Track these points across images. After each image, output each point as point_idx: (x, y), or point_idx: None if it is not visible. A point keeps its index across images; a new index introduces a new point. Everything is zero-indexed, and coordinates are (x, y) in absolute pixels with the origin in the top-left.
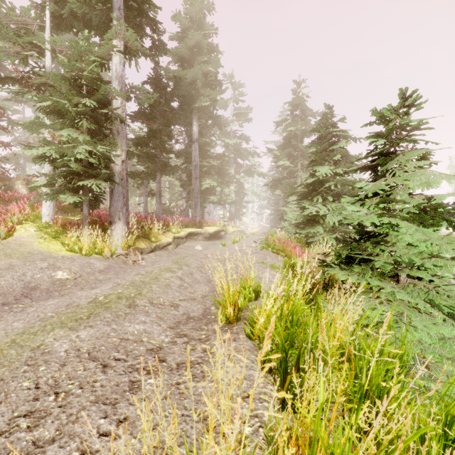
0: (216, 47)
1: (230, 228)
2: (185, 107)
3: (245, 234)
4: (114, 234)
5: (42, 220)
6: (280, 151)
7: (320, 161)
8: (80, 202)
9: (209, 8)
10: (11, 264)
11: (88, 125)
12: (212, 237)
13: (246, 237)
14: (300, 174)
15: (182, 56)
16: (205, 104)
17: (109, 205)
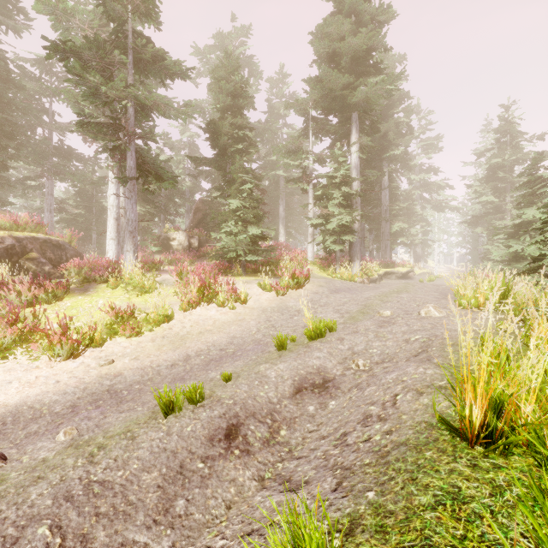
0: (407, 94)
1: (417, 270)
2: (375, 157)
3: (438, 275)
4: (354, 269)
5: (308, 260)
6: (482, 185)
7: (528, 204)
8: (332, 249)
9: (400, 60)
10: (326, 280)
11: (339, 201)
12: (402, 278)
13: (439, 278)
14: (509, 208)
15: (374, 113)
16: (397, 152)
17: (349, 250)
